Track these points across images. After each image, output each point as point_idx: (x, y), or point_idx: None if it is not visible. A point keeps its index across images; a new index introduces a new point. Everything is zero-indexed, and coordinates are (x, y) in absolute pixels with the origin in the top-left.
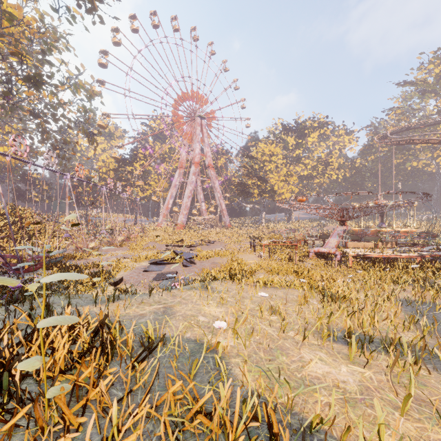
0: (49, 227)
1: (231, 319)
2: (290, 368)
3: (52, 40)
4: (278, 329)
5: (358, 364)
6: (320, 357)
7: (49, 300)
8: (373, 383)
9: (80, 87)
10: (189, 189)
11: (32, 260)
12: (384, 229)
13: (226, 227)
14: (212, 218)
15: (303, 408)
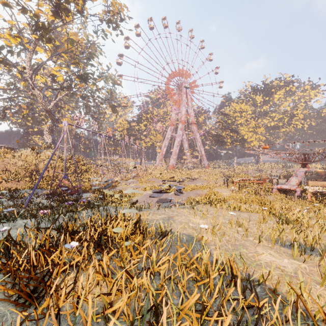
0: (91, 167)
1: (210, 227)
2: (248, 255)
3: (93, 50)
4: (241, 235)
5: (297, 260)
6: (270, 253)
7: (108, 207)
8: (306, 270)
9: (109, 78)
10: (177, 140)
11: (98, 186)
12: None
13: (205, 168)
14: (194, 161)
15: (254, 274)
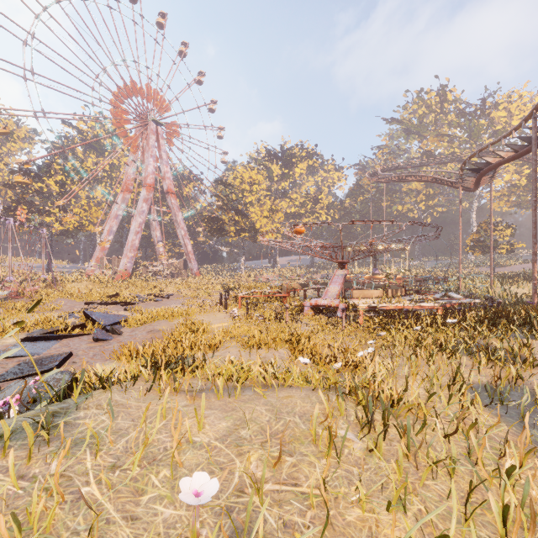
0: None
1: None
2: None
3: None
4: None
5: None
6: None
7: None
8: None
9: None
10: (137, 221)
11: None
12: (378, 276)
13: (193, 276)
14: (173, 264)
15: None
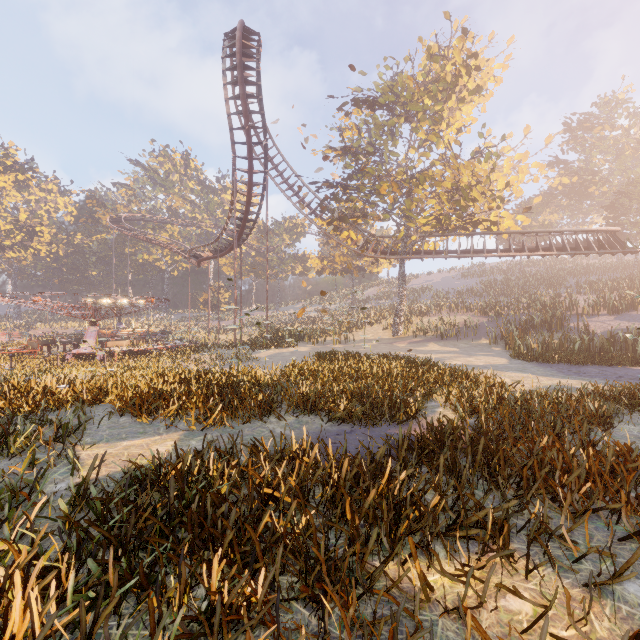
0: None
1: None
2: None
3: None
4: None
5: None
6: None
7: None
8: None
9: None
10: None
11: None
12: (124, 330)
13: None
14: None
15: None
